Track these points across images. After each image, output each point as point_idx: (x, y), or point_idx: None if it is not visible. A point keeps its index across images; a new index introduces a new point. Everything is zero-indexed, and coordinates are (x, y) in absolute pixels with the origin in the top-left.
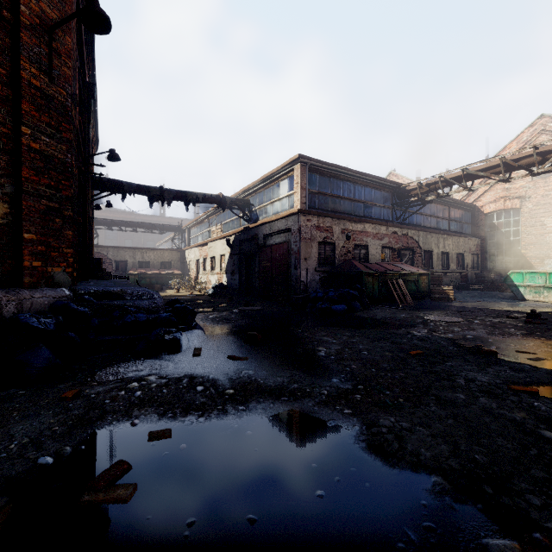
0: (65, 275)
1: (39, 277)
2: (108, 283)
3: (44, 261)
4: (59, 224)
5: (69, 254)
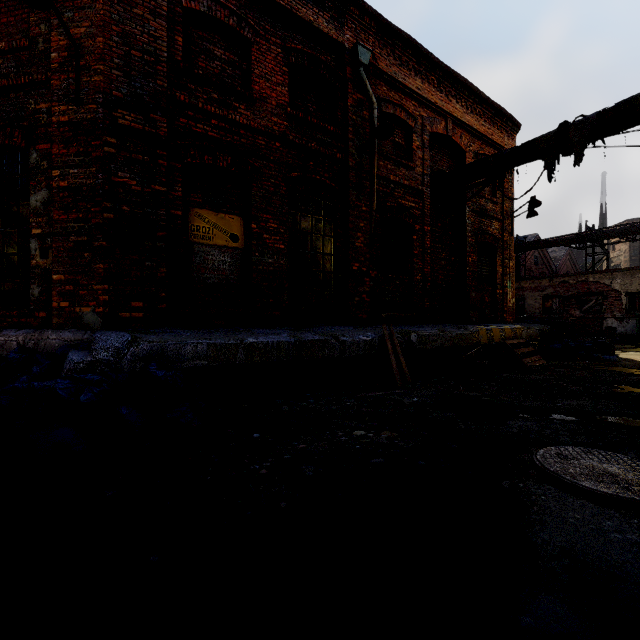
0: (96, 316)
1: (67, 318)
2: (338, 328)
3: (73, 301)
4: (90, 259)
5: (101, 291)
